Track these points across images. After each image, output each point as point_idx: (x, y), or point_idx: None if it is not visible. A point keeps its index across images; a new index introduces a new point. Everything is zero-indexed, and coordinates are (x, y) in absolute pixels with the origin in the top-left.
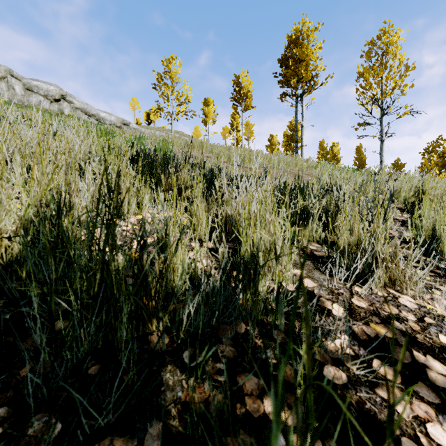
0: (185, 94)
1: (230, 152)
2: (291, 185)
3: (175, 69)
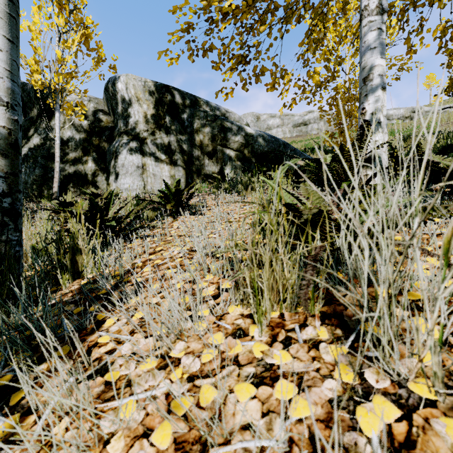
0: None
1: None
2: None
3: None
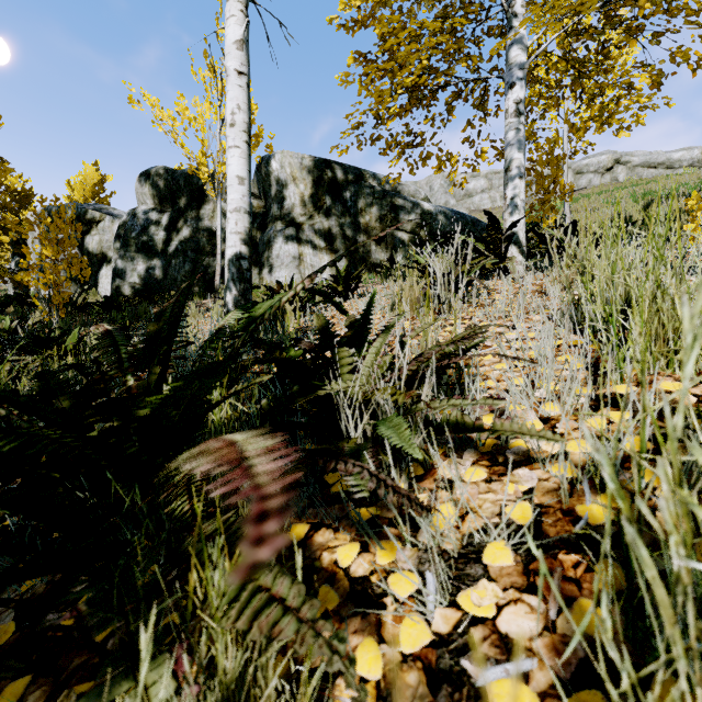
0: None
1: None
2: None
3: None
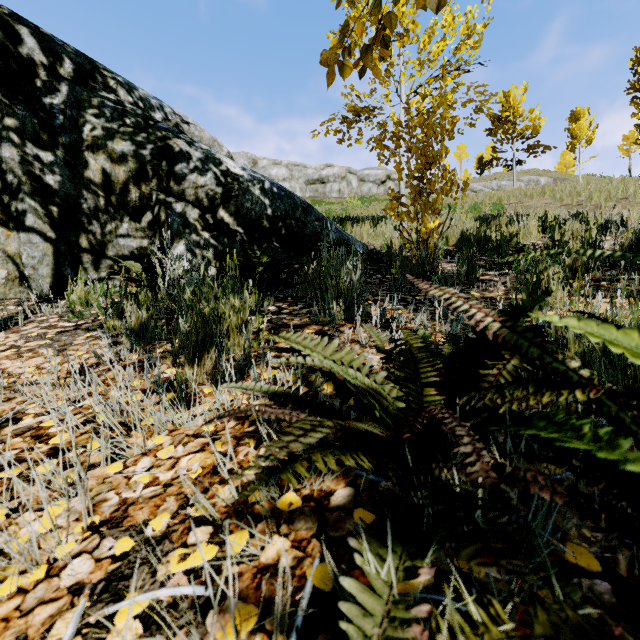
0: (532, 127)
1: (579, 191)
2: (575, 213)
3: (516, 100)
